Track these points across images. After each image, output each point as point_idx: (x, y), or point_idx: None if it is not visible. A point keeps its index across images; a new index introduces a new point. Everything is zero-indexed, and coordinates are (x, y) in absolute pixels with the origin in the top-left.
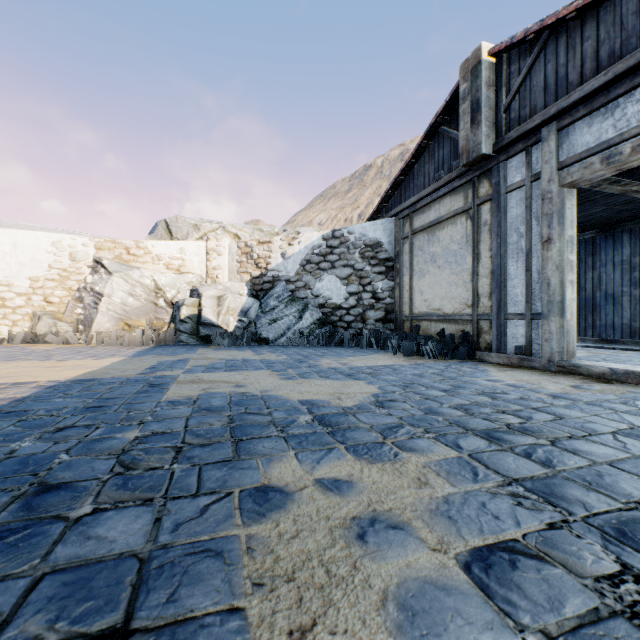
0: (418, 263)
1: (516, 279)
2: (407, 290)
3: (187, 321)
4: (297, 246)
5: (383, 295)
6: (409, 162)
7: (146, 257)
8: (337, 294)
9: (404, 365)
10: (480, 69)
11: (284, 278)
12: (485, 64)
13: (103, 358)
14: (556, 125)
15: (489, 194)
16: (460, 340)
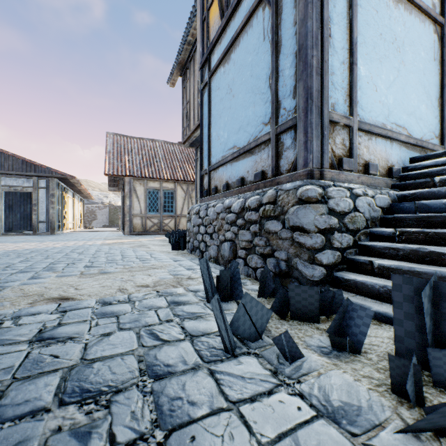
0: None
1: None
2: None
3: None
4: None
5: None
6: None
7: None
8: None
9: None
10: None
11: None
12: None
13: None
14: (2, 175)
15: None
16: None
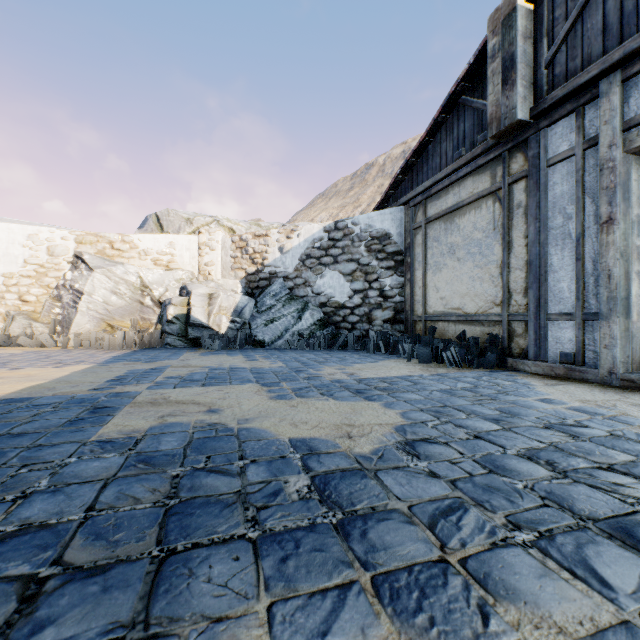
0: (433, 256)
1: (561, 271)
2: (420, 287)
3: (175, 322)
4: (296, 239)
5: (392, 293)
6: (423, 141)
7: (132, 252)
8: (340, 292)
9: (424, 376)
10: (515, 17)
11: (282, 274)
12: (521, 11)
13: (66, 366)
14: (620, 74)
15: (524, 170)
16: (486, 344)
